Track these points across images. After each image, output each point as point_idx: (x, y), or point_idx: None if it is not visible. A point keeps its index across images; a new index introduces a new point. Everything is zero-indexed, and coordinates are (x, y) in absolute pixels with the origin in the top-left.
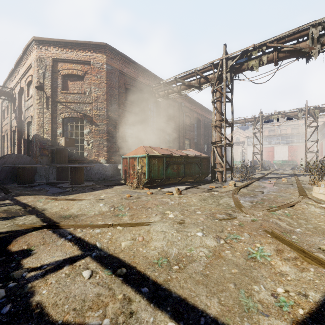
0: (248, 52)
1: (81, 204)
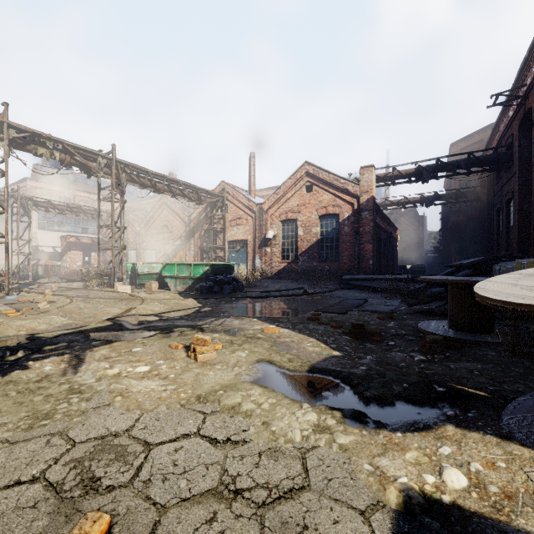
0: (41, 137)
1: (34, 322)
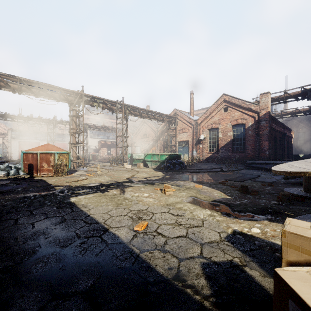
0: (95, 98)
1: (99, 178)
